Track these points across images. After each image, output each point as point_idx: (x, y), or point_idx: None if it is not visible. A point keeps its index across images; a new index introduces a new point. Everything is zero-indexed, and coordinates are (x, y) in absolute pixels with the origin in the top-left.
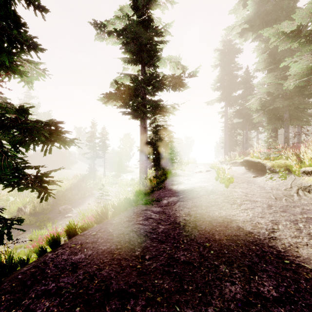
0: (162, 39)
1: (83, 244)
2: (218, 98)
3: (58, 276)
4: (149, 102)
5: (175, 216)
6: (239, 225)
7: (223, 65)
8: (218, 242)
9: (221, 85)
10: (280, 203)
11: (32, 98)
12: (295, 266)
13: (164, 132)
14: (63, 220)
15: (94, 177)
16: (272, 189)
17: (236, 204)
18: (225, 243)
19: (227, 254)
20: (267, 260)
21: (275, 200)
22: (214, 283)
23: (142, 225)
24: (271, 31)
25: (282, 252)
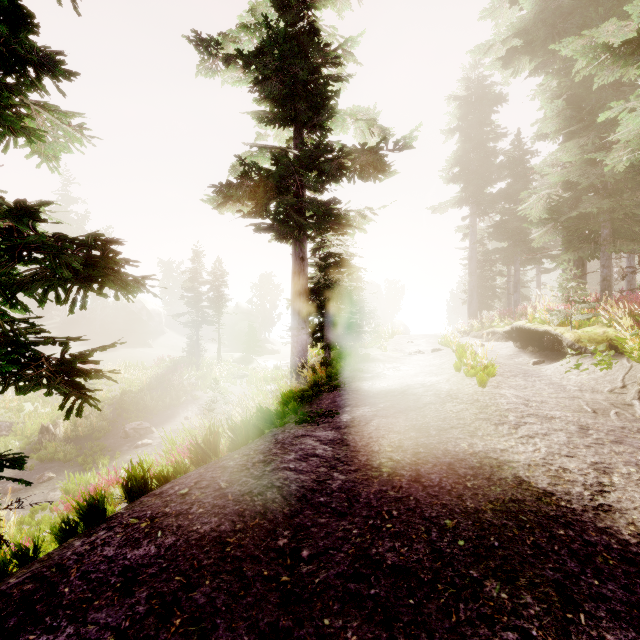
0: (338, 72)
1: (155, 519)
2: (456, 198)
3: (86, 604)
4: (311, 205)
5: (369, 452)
6: (518, 476)
7: (465, 129)
8: (473, 516)
9: (462, 171)
10: (605, 422)
11: (73, 201)
12: None
13: (343, 269)
14: (133, 452)
15: (199, 364)
16: (582, 391)
17: (507, 423)
18: (491, 521)
19: (499, 549)
20: (601, 567)
21: (594, 415)
22: (474, 633)
23: (295, 472)
24: (577, 44)
25: (633, 546)
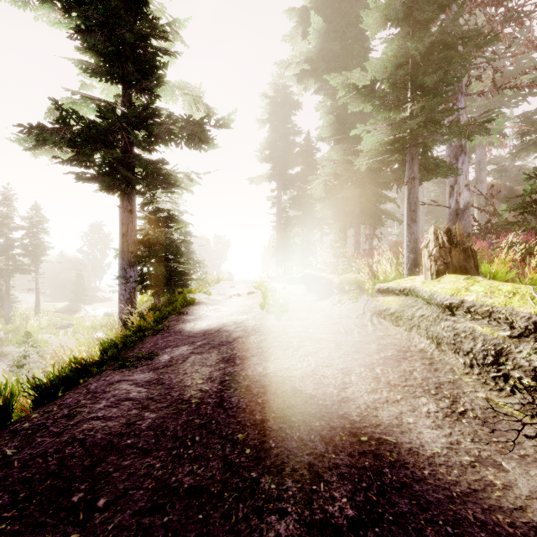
0: (167, 47)
1: None
2: (267, 174)
3: None
4: (139, 162)
5: (182, 387)
6: (295, 387)
7: (274, 122)
8: (259, 426)
9: (272, 154)
10: (351, 339)
11: None
12: (376, 445)
13: (172, 224)
14: None
15: (9, 316)
16: (341, 318)
17: (292, 347)
18: (272, 427)
19: (274, 449)
20: (338, 444)
21: (346, 335)
22: (247, 526)
23: (103, 420)
24: (339, 79)
25: (357, 423)
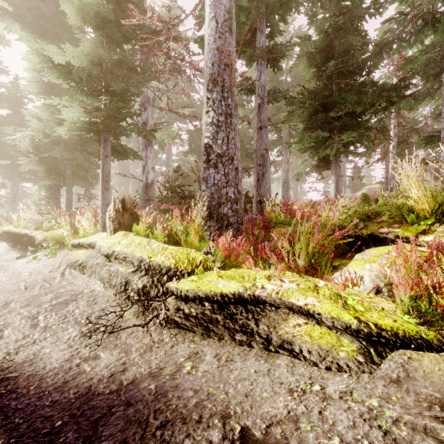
0: None
1: None
2: None
3: None
4: None
5: None
6: None
7: None
8: None
9: None
10: (28, 294)
11: None
12: None
13: None
14: None
15: None
16: (32, 275)
17: None
18: None
19: None
20: None
21: (24, 291)
22: None
23: None
24: (34, 45)
25: None
